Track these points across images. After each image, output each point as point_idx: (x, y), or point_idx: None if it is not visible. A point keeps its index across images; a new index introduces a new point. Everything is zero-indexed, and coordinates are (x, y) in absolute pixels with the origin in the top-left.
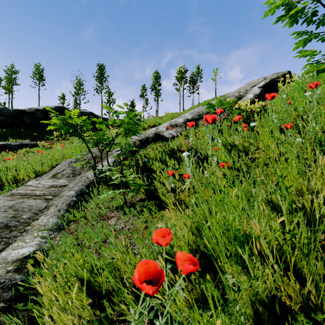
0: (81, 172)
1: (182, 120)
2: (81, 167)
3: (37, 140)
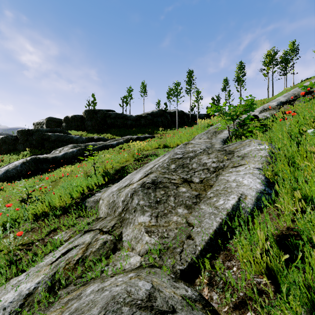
0: (212, 138)
1: (275, 103)
2: (211, 136)
3: (151, 134)
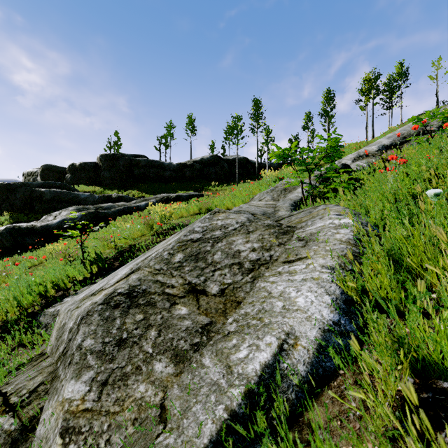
0: (279, 199)
1: (375, 147)
2: (277, 196)
3: (199, 192)
